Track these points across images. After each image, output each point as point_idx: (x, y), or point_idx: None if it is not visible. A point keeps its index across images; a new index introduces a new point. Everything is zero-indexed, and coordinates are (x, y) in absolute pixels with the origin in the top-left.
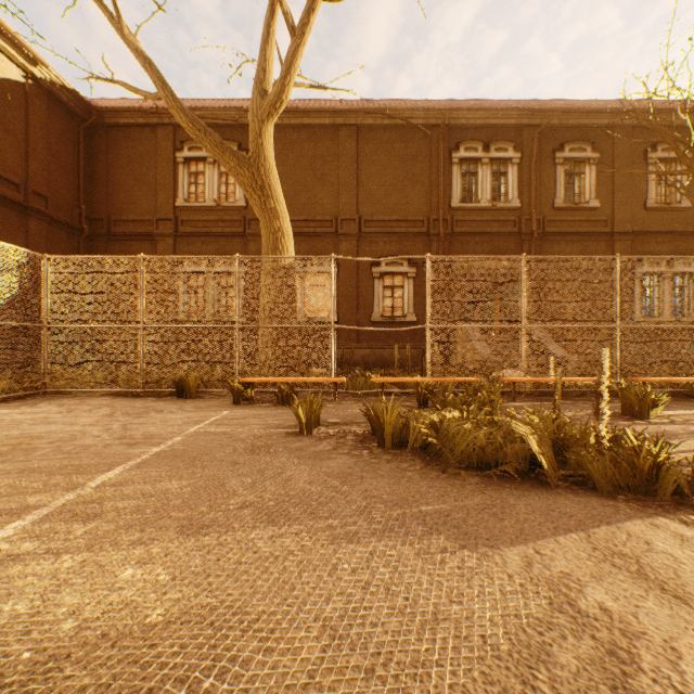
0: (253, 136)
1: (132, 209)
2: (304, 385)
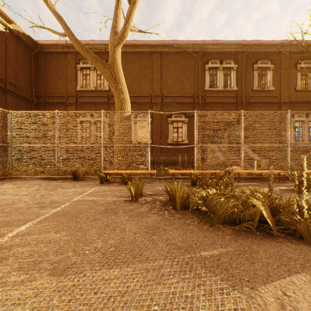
0: (110, 53)
1: (56, 91)
2: (135, 174)
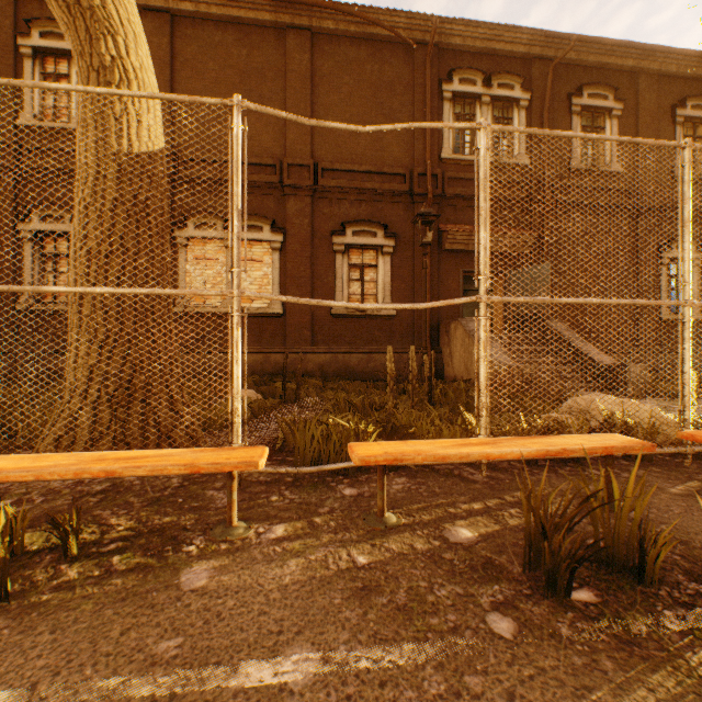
0: None
1: None
2: None
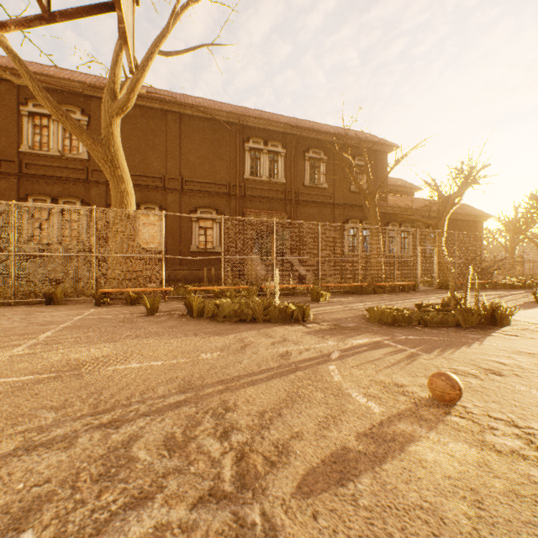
0: (105, 124)
1: None
2: (144, 293)
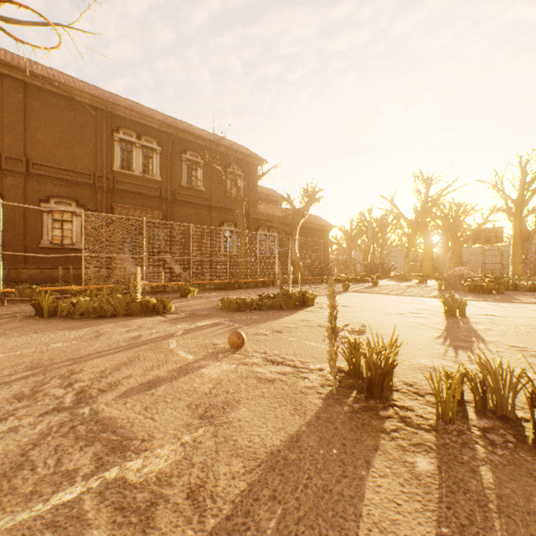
0: None
1: None
2: None
